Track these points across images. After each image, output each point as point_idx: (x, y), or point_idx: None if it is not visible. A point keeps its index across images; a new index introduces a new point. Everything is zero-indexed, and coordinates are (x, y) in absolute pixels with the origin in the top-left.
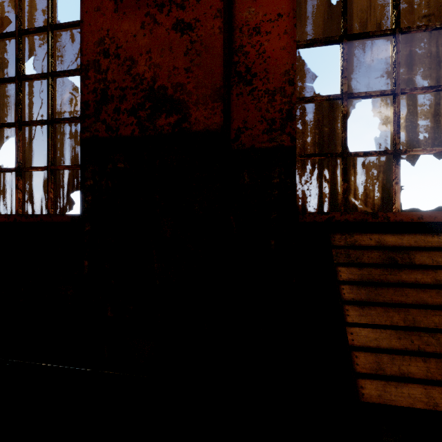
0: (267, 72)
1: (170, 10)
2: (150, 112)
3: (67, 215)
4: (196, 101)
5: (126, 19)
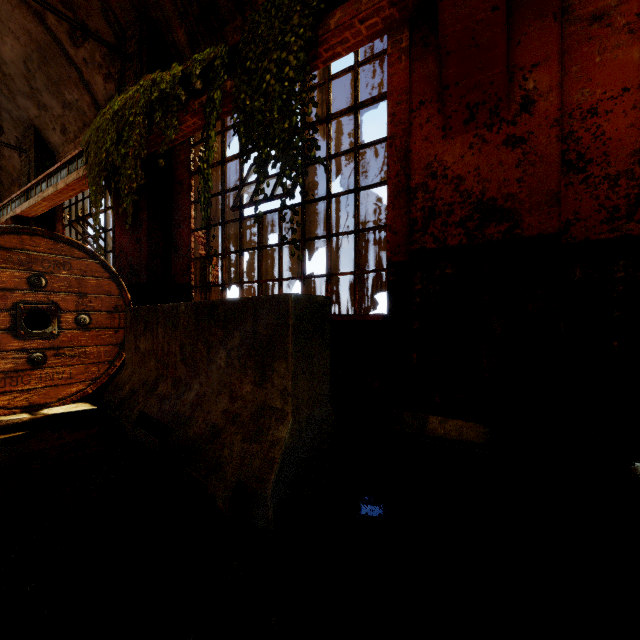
0: (607, 156)
1: (500, 128)
2: (479, 222)
3: (378, 315)
4: (529, 208)
5: (453, 143)
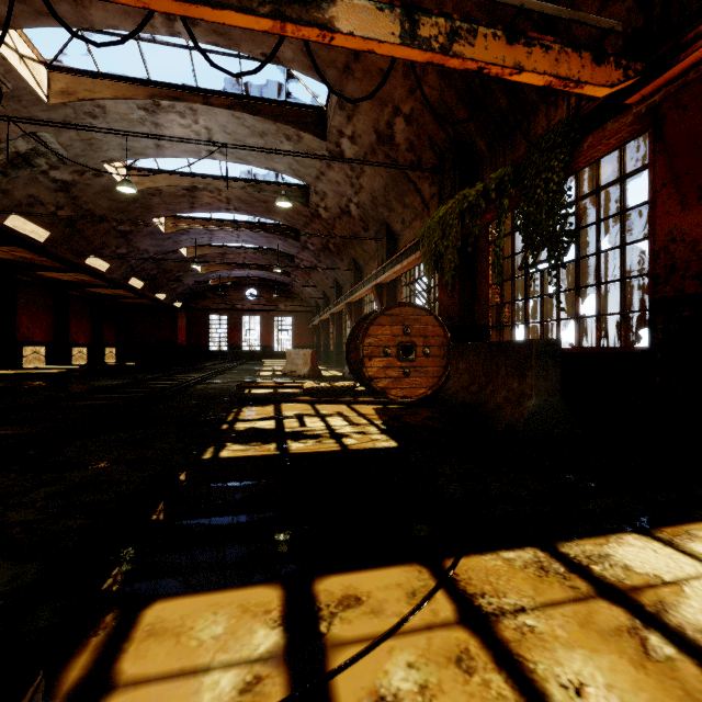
0: None
1: None
2: None
3: (637, 348)
4: None
5: (690, 214)
